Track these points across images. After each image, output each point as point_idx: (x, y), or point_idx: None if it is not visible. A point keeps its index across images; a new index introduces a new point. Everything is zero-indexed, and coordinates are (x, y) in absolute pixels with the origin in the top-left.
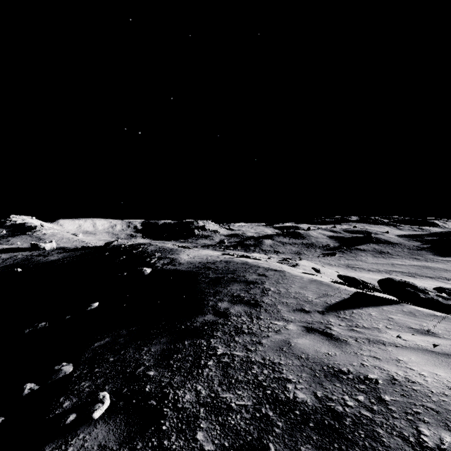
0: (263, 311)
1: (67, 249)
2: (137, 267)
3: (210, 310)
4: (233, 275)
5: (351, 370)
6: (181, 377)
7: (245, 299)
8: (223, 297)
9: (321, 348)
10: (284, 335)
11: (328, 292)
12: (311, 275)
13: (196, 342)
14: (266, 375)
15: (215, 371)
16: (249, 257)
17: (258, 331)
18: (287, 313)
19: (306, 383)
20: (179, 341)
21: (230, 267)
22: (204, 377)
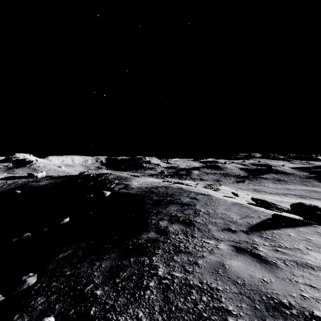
0: (197, 230)
1: (53, 177)
2: (101, 190)
3: (153, 228)
4: (171, 198)
5: (292, 303)
6: (124, 299)
7: (181, 218)
8: (163, 216)
9: (255, 272)
10: (217, 255)
11: (249, 213)
12: (231, 198)
13: (140, 259)
14: (205, 304)
15: (156, 294)
16: (183, 183)
17: (194, 250)
18: (217, 232)
19: (248, 318)
20: (126, 257)
21: (168, 191)
22: (145, 301)
